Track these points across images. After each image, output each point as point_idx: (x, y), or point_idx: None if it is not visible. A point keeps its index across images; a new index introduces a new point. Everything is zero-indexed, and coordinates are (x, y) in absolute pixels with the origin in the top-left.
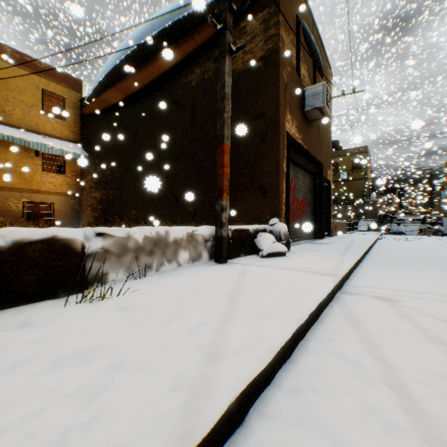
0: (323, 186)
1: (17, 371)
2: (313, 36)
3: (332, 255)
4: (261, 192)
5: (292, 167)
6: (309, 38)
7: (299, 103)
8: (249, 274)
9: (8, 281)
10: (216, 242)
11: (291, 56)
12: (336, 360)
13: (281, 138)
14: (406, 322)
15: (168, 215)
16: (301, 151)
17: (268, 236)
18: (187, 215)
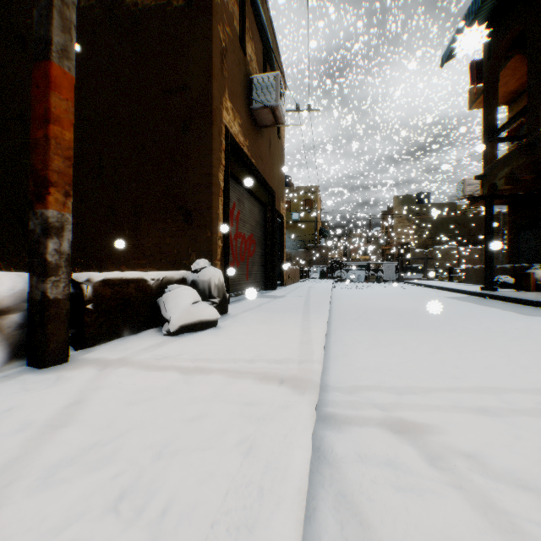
0: (275, 220)
1: None
2: (264, 15)
3: (292, 318)
4: (183, 216)
5: (234, 186)
6: (258, 10)
7: (245, 93)
8: (87, 413)
9: None
10: (32, 313)
11: (232, 15)
12: None
13: (215, 131)
14: None
15: (6, 253)
16: (247, 164)
17: (184, 292)
18: None
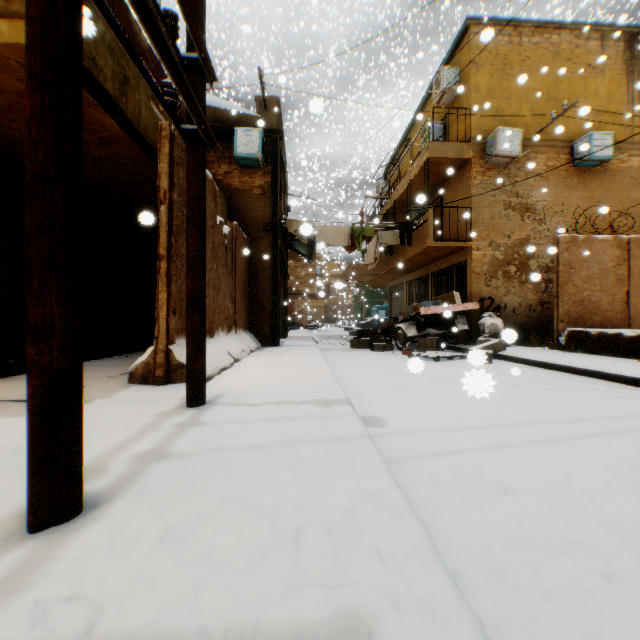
0: None
1: (582, 359)
2: None
3: None
4: None
5: None
6: None
7: None
8: None
9: (633, 348)
10: None
11: None
12: (587, 380)
13: None
14: (623, 393)
15: None
16: None
17: None
18: None
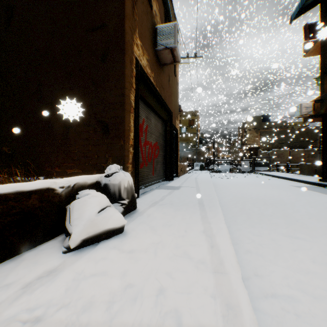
0: (172, 132)
1: None
2: None
3: (192, 218)
4: (102, 129)
5: (144, 107)
6: None
7: (151, 37)
8: None
9: None
10: None
11: None
12: None
13: (127, 60)
14: None
15: None
16: (153, 91)
17: (91, 200)
18: (2, 157)
